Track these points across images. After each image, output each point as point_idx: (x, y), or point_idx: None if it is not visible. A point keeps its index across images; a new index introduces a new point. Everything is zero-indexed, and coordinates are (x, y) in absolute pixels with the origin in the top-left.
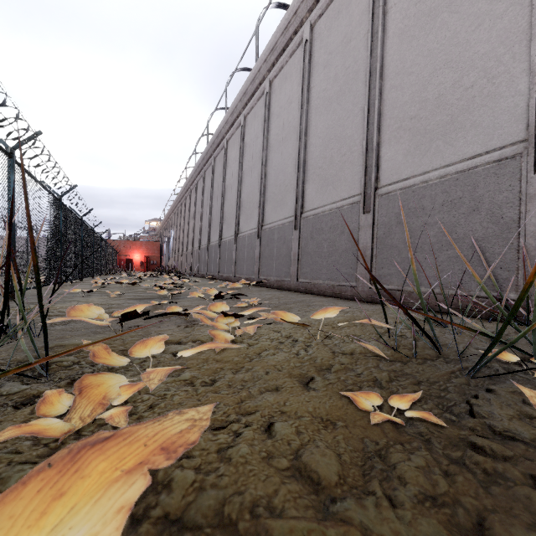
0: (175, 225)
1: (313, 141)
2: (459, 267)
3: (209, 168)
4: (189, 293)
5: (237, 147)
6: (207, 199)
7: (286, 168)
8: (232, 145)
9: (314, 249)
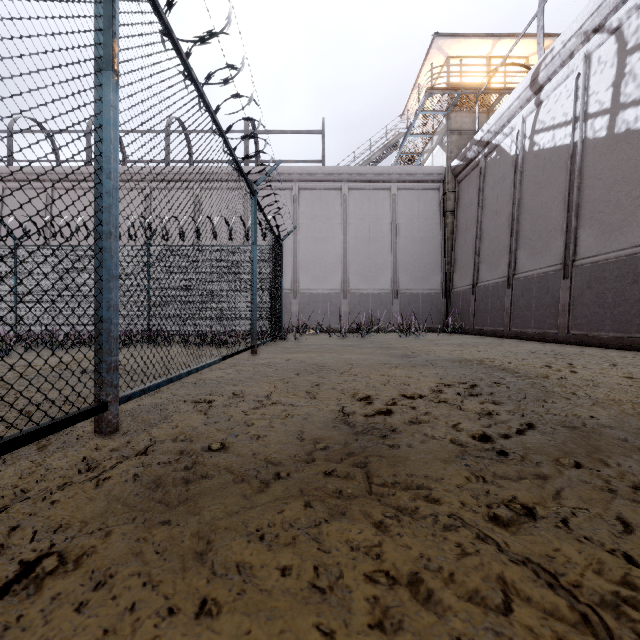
0: None
1: None
2: None
3: None
4: None
5: None
6: None
7: None
8: None
9: None
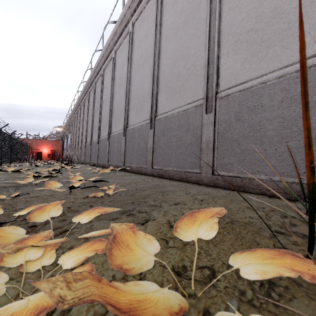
0: (71, 129)
1: (164, 61)
2: (301, 157)
3: (92, 90)
4: (45, 183)
5: (110, 73)
6: (90, 111)
7: (144, 84)
8: (107, 72)
9: (165, 144)
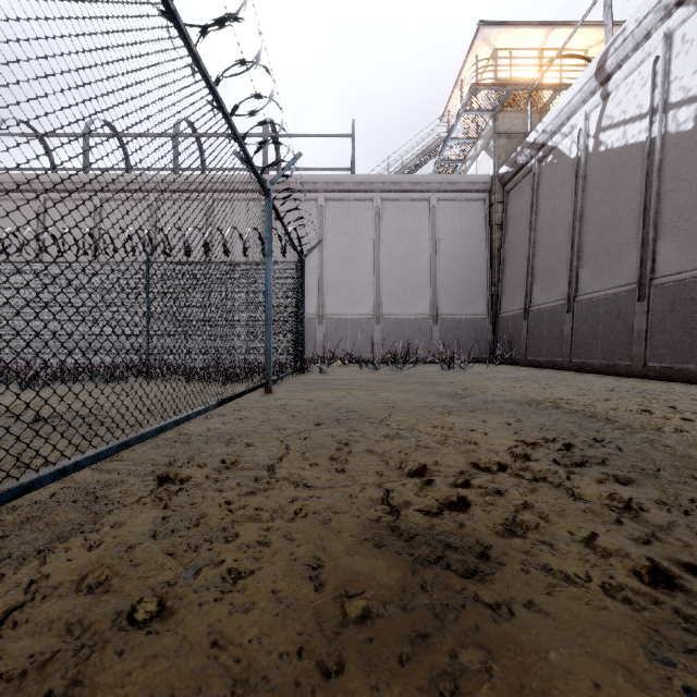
0: None
1: None
2: None
3: None
4: None
5: None
6: None
7: None
8: None
9: None
